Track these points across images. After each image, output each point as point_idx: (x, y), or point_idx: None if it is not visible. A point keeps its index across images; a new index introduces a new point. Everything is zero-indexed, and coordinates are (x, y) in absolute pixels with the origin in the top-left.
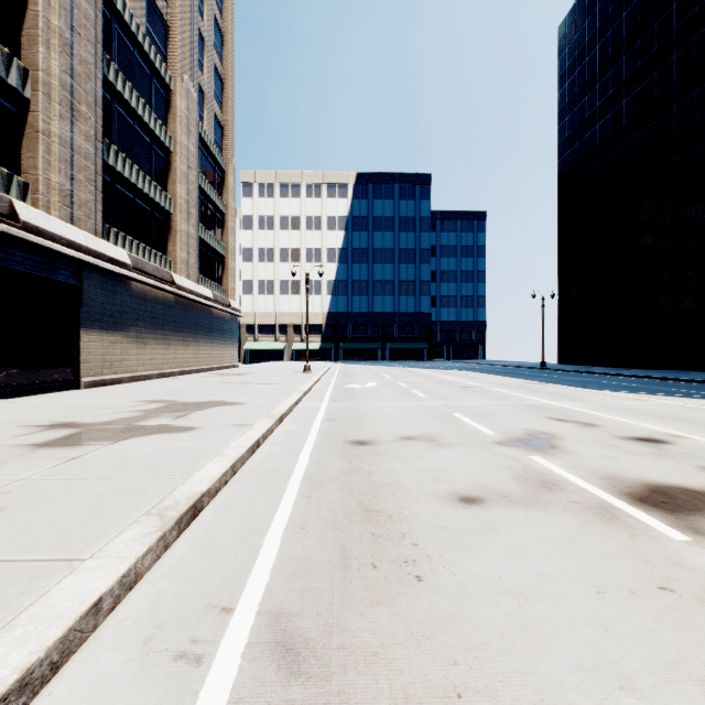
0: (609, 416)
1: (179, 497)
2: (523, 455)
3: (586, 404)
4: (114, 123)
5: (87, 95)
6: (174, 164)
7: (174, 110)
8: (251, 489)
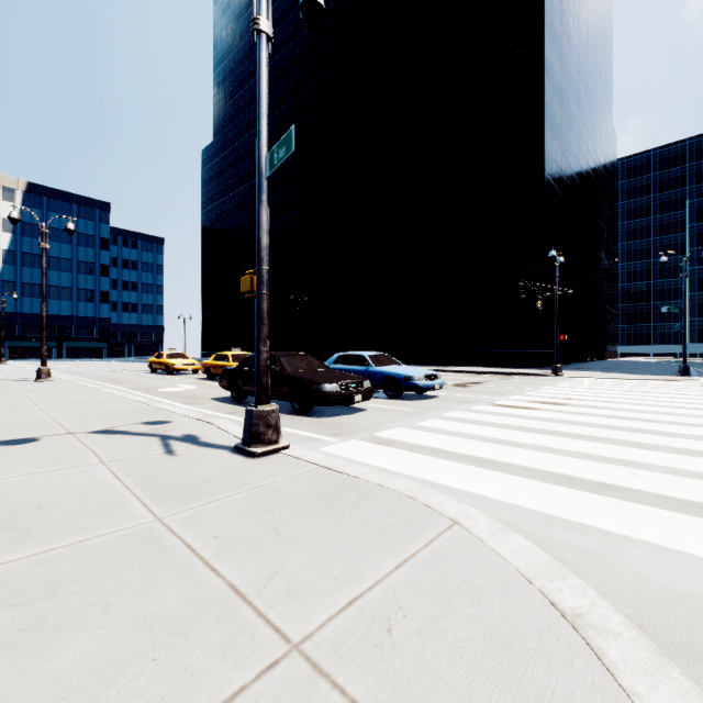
0: None
1: None
2: (116, 371)
3: None
4: None
5: None
6: None
7: None
8: None
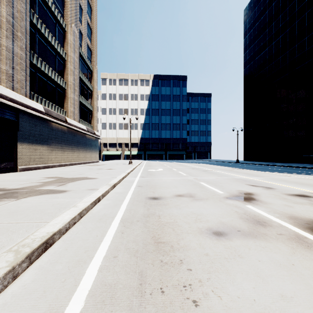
0: (277, 184)
1: (36, 236)
2: (241, 204)
3: (263, 178)
4: (36, 44)
5: (21, 28)
6: (67, 66)
7: (67, 40)
8: (89, 228)
